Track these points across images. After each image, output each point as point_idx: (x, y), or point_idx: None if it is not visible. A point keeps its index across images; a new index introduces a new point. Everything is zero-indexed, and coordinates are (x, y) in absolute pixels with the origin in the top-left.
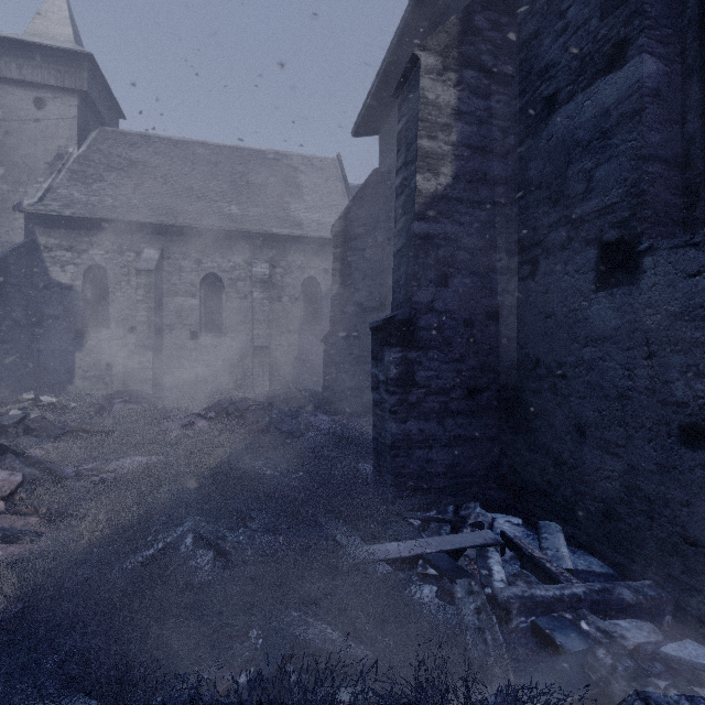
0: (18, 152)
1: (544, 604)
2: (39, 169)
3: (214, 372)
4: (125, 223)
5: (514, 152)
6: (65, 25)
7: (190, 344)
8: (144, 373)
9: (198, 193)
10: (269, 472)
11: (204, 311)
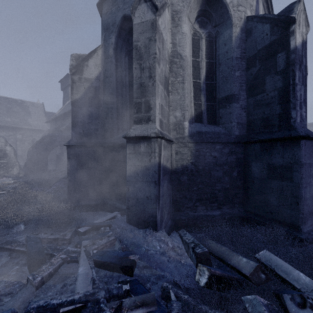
0: None
1: None
2: None
3: None
4: None
5: None
6: None
7: None
8: None
9: None
10: None
11: None
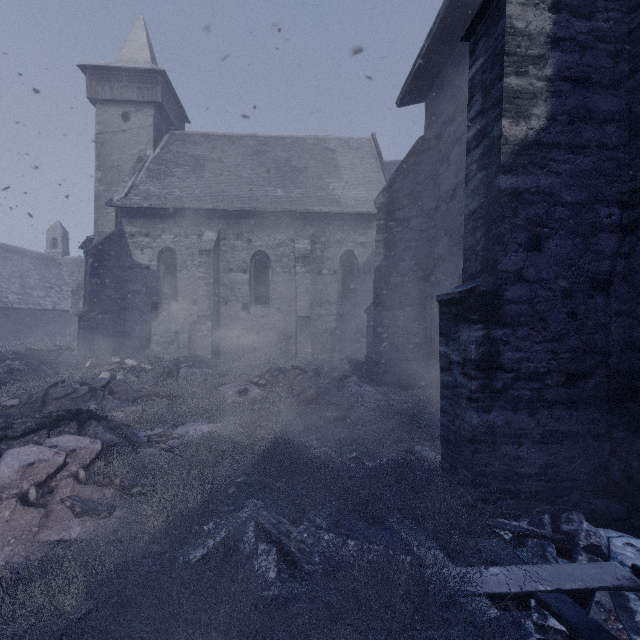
0: (110, 158)
1: None
2: (125, 170)
3: (262, 340)
4: (189, 210)
5: (629, 80)
6: (144, 50)
7: (241, 314)
8: (205, 340)
9: (249, 180)
10: (323, 448)
11: (253, 284)
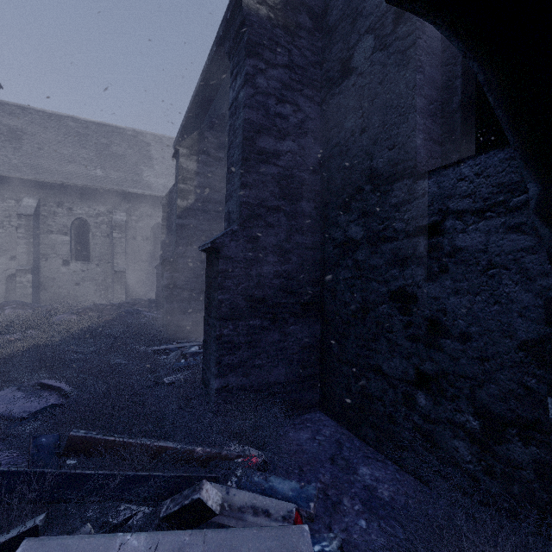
0: None
1: (199, 353)
2: None
3: (82, 289)
4: (6, 177)
5: (224, 190)
6: None
7: (62, 269)
8: (25, 290)
9: (69, 158)
10: (112, 333)
11: (74, 245)
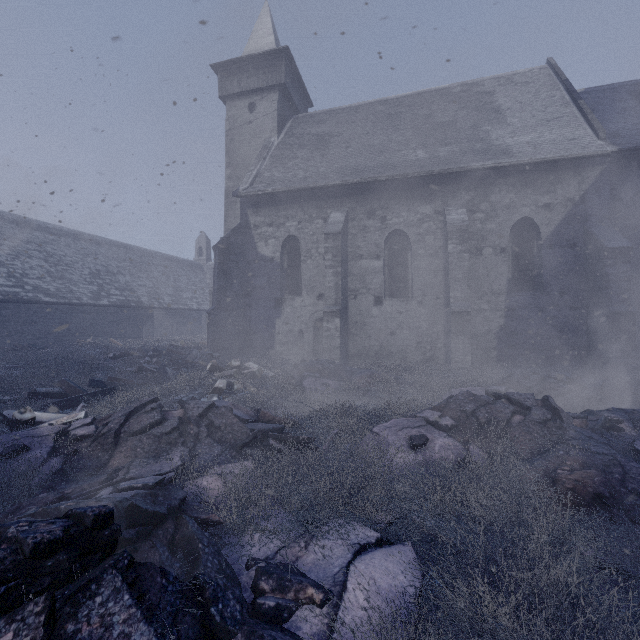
0: (238, 153)
1: None
2: (251, 163)
3: (399, 342)
4: (314, 191)
5: None
6: (269, 36)
7: (373, 310)
8: (332, 341)
9: (380, 147)
10: None
11: (387, 273)
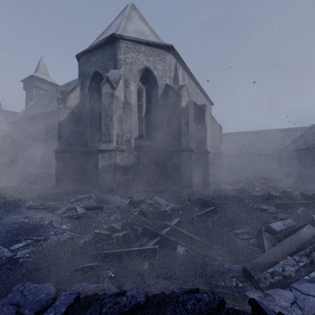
0: None
1: None
2: None
3: None
4: None
5: None
6: None
7: None
8: None
9: None
10: None
11: None
